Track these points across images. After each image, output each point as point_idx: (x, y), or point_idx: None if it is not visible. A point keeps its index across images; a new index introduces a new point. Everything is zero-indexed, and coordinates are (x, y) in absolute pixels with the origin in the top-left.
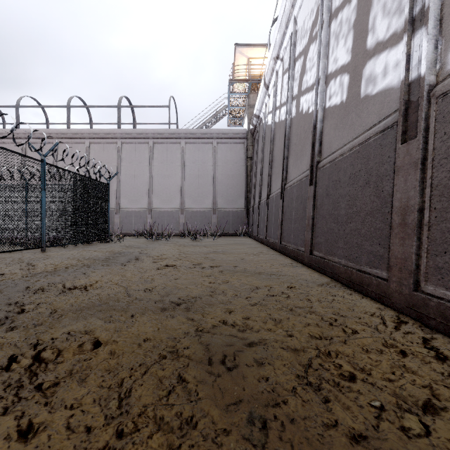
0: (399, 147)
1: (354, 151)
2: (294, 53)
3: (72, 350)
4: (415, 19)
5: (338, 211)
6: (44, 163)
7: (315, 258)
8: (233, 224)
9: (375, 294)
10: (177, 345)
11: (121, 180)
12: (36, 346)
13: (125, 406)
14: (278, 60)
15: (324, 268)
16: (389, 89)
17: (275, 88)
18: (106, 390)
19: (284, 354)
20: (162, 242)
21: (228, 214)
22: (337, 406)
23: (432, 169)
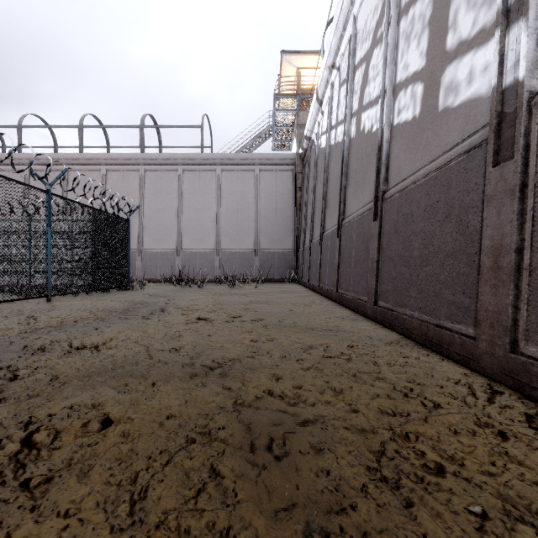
0: (489, 171)
1: (431, 177)
2: (353, 60)
3: (74, 431)
4: (510, 9)
5: (410, 252)
6: (50, 194)
7: (380, 310)
8: (279, 268)
9: (458, 355)
10: (210, 424)
11: (144, 215)
12: (28, 425)
13: (139, 513)
14: (333, 70)
15: (392, 323)
16: (475, 99)
17: (331, 103)
18: (114, 488)
19: (348, 436)
20: (194, 290)
21: (273, 256)
22: (424, 512)
23: (534, 197)
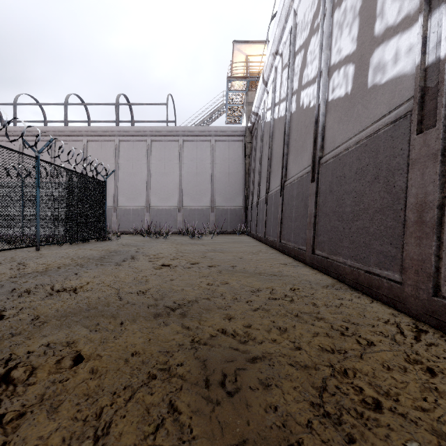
0: (414, 138)
1: (361, 144)
2: (294, 47)
3: (48, 368)
4: None
5: (343, 208)
6: (39, 160)
7: (317, 257)
8: (231, 222)
9: (386, 298)
10: (169, 361)
11: (119, 178)
12: (8, 362)
13: None
14: (277, 56)
15: (328, 269)
16: (400, 77)
17: (274, 84)
18: (80, 424)
19: (293, 372)
20: (160, 241)
21: (226, 212)
22: None
23: None
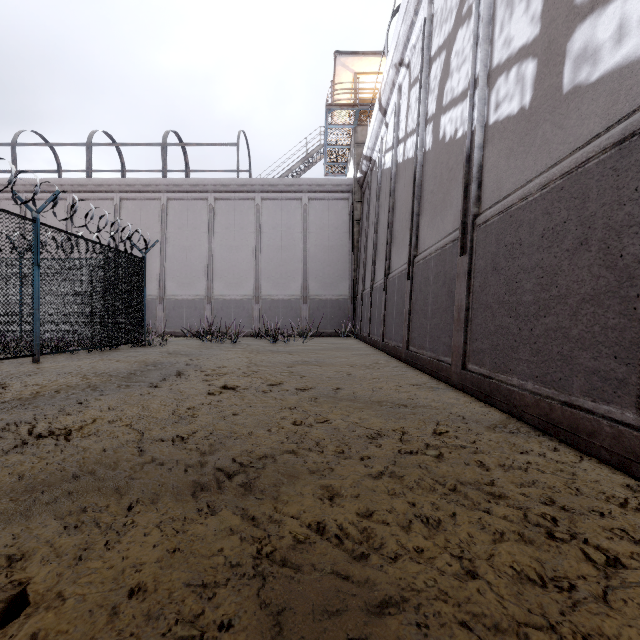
0: None
1: (552, 188)
2: (428, 51)
3: None
4: None
5: (518, 296)
6: (37, 223)
7: (472, 376)
8: (333, 319)
9: (608, 453)
10: (205, 614)
11: (166, 254)
12: None
13: None
14: (401, 68)
15: (491, 395)
16: (630, 64)
17: (398, 111)
18: None
19: None
20: (226, 347)
21: (324, 304)
22: None
23: None
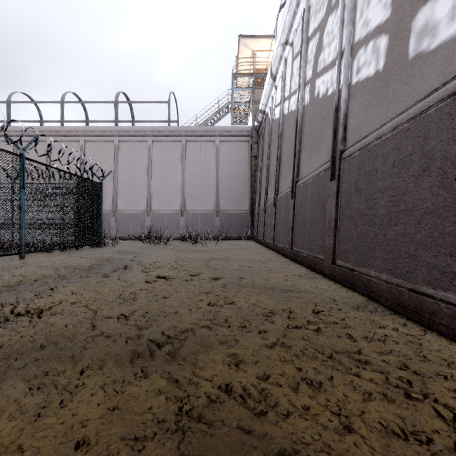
0: None
1: (401, 130)
2: (307, 33)
3: None
4: None
5: (374, 210)
6: (23, 158)
7: (340, 269)
8: (237, 227)
9: (446, 328)
10: None
11: (118, 180)
12: None
13: None
14: (286, 46)
15: (354, 283)
16: None
17: (284, 77)
18: None
19: None
20: (160, 247)
21: (231, 217)
22: None
23: None
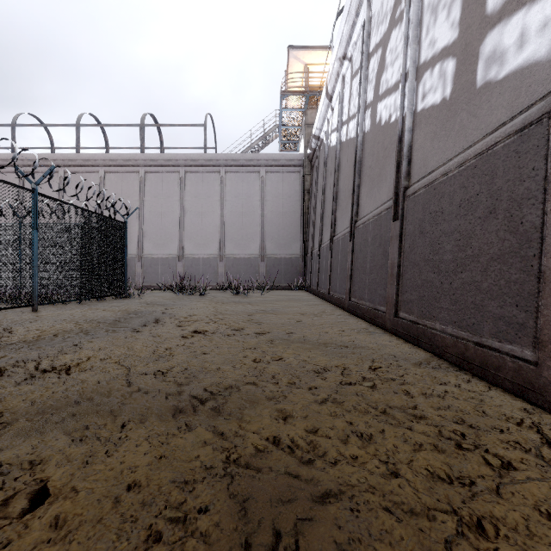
0: None
1: (467, 166)
2: (367, 47)
3: None
4: None
5: (440, 255)
6: (36, 193)
7: (403, 322)
8: (286, 275)
9: (511, 383)
10: (187, 502)
11: (144, 219)
12: None
13: None
14: (344, 61)
15: (418, 338)
16: (530, 66)
17: (342, 97)
18: None
19: (393, 528)
20: (195, 298)
21: (279, 262)
22: None
23: None
